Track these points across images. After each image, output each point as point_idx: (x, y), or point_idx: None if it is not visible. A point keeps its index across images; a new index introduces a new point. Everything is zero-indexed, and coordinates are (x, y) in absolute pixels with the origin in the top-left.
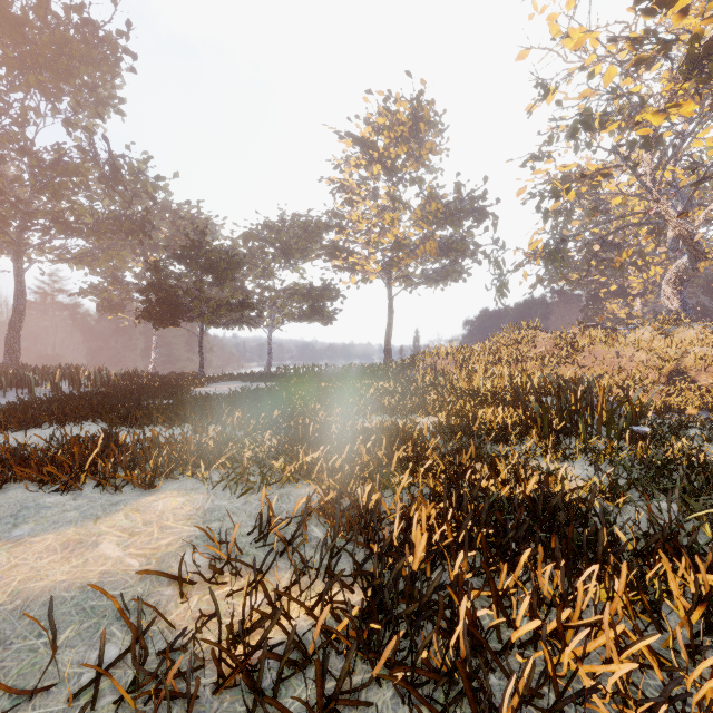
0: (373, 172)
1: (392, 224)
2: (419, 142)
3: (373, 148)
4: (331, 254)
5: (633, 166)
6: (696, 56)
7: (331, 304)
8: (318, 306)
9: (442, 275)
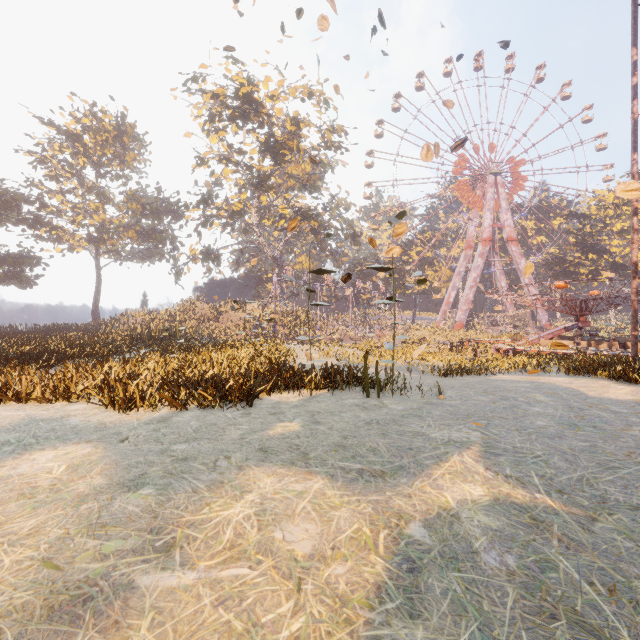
0: (79, 162)
1: (98, 210)
2: (124, 149)
3: (79, 143)
4: (31, 227)
5: (234, 223)
6: (262, 177)
7: (31, 270)
8: (15, 272)
9: (148, 255)
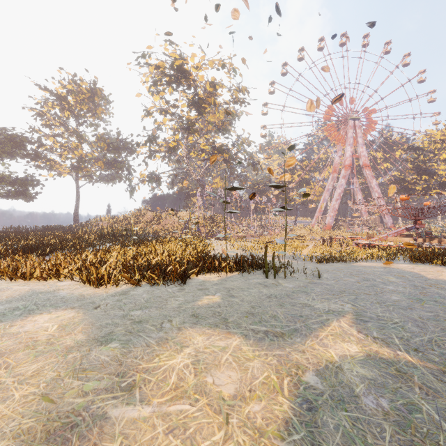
0: (65, 115)
1: (78, 148)
2: (95, 105)
3: (65, 102)
4: (33, 159)
5: (170, 156)
6: (189, 124)
7: (33, 189)
8: (22, 190)
9: (111, 178)
